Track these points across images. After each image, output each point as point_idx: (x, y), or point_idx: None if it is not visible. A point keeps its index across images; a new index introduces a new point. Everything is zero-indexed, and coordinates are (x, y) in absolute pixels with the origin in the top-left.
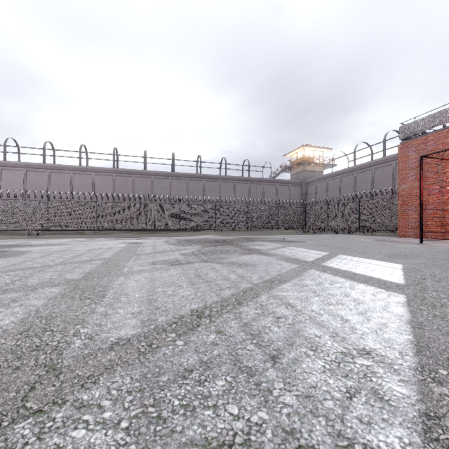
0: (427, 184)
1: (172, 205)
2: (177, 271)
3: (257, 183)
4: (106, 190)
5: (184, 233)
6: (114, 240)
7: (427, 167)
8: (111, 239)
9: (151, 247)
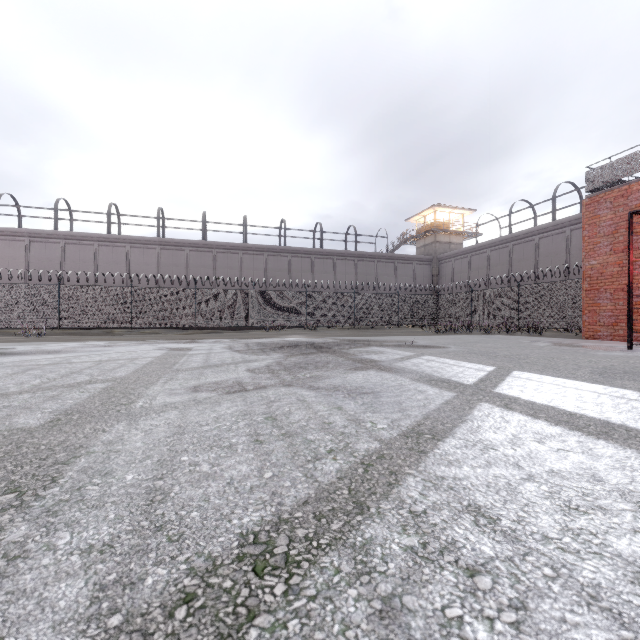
0: None
1: (243, 291)
2: (233, 406)
3: (368, 260)
4: (148, 270)
5: (259, 334)
6: (148, 345)
7: None
8: (146, 343)
9: (203, 356)
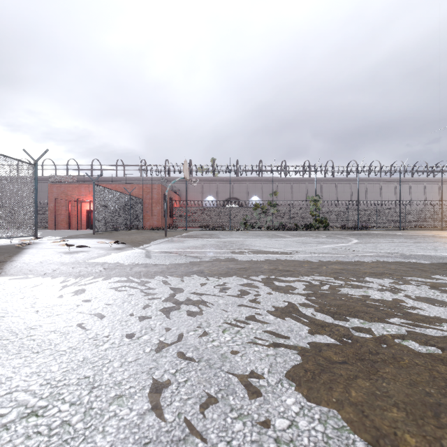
0: (61, 205)
1: None
2: None
3: None
4: None
5: None
6: None
7: (61, 198)
8: None
9: None
